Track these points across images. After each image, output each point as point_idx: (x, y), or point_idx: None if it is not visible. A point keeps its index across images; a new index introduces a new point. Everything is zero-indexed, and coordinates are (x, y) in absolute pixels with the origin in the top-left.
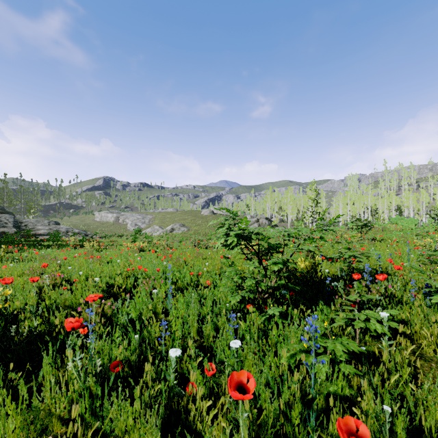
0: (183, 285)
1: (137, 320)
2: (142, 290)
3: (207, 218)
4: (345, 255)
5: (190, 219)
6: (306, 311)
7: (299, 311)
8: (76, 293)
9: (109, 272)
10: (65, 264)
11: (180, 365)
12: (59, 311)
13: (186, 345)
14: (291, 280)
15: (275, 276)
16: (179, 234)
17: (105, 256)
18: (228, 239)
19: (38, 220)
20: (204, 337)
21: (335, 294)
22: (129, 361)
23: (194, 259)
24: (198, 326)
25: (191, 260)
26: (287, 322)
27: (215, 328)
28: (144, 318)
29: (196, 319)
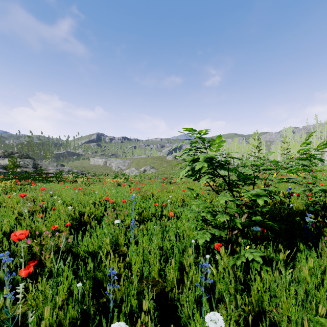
0: (148, 215)
1: (89, 258)
2: (104, 221)
3: (171, 162)
4: (314, 190)
5: (158, 163)
6: (281, 250)
7: (275, 251)
8: (49, 221)
9: (84, 202)
10: (55, 194)
11: (135, 323)
12: (30, 237)
13: (142, 300)
14: (266, 216)
15: (246, 211)
16: (150, 174)
17: (89, 188)
18: (193, 167)
19: (50, 163)
20: (166, 281)
21: (320, 234)
22: (61, 325)
23: (159, 192)
24: (161, 263)
25: (157, 193)
26: (268, 269)
27: (180, 270)
28: (101, 253)
29: (157, 258)
